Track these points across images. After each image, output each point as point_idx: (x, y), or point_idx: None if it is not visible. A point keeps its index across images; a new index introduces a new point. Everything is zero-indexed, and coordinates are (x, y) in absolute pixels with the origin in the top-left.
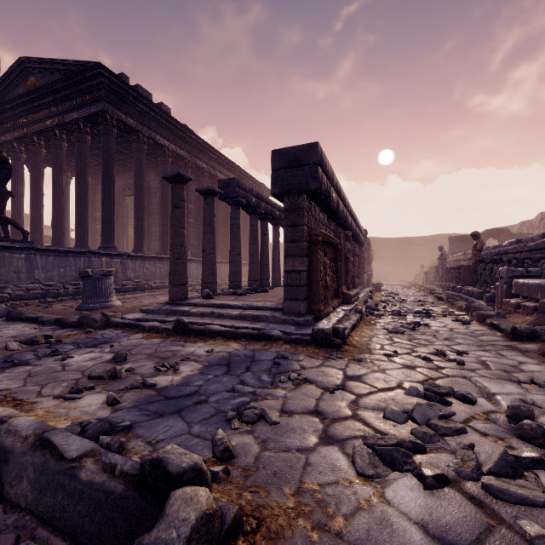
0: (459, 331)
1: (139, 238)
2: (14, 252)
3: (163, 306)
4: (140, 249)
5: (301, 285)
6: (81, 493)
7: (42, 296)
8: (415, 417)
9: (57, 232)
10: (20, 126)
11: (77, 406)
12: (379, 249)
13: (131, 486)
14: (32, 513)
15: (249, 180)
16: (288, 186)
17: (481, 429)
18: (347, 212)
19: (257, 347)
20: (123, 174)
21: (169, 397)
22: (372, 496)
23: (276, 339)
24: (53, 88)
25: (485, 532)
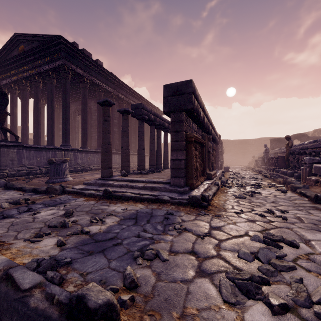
0: (280, 197)
1: (84, 140)
2: (10, 148)
3: (97, 181)
4: (85, 146)
5: (182, 168)
6: (28, 317)
7: (26, 174)
8: (259, 257)
9: (36, 137)
10: (15, 74)
11: (38, 246)
12: (227, 147)
13: (63, 313)
14: None
15: (149, 105)
16: (173, 107)
17: (305, 266)
18: (209, 123)
19: (154, 207)
20: (75, 102)
21: (98, 240)
22: (235, 319)
23: (166, 202)
24: (33, 51)
25: None
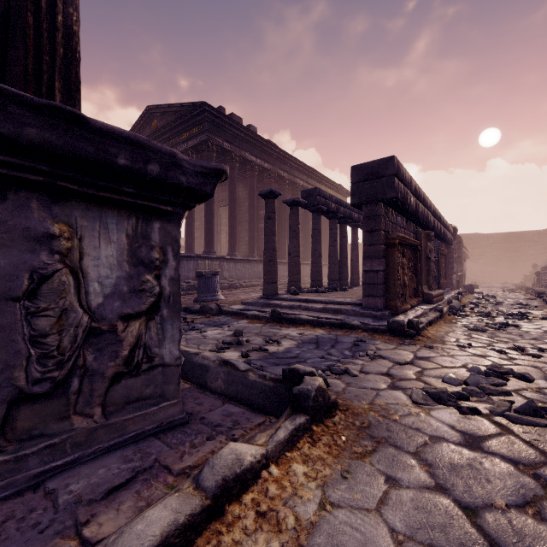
0: None
1: (232, 243)
2: None
3: (259, 300)
4: (233, 253)
5: (379, 283)
6: (252, 384)
7: None
8: (468, 382)
9: None
10: None
11: (224, 356)
12: (476, 247)
13: (277, 383)
14: (225, 396)
15: (326, 183)
16: (366, 196)
17: (527, 395)
18: (428, 212)
19: (339, 333)
20: (217, 189)
21: (279, 357)
22: (421, 412)
23: (355, 328)
24: (170, 127)
25: (496, 434)
